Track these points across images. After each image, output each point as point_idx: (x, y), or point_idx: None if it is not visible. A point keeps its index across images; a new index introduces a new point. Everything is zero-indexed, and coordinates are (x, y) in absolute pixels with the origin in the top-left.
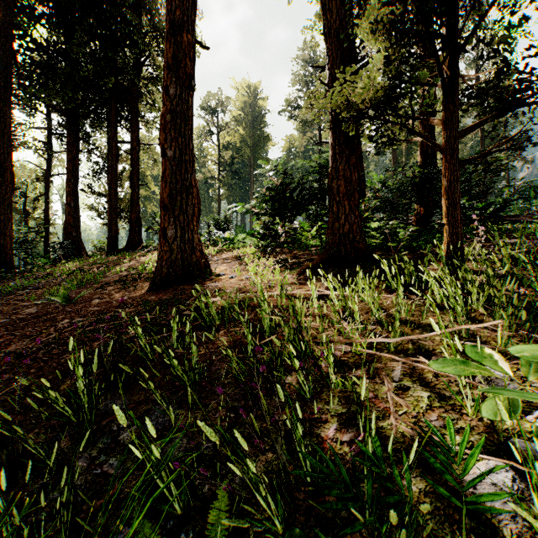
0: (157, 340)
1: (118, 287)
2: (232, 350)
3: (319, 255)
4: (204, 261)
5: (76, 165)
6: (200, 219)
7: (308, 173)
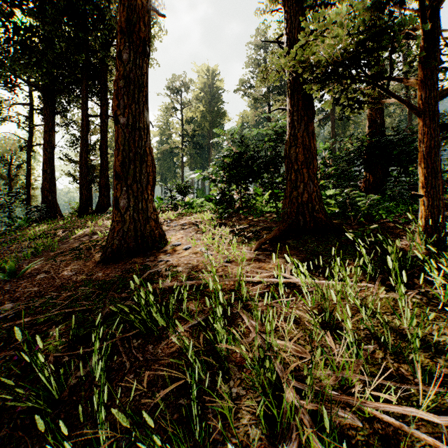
0: (79, 355)
1: (72, 257)
2: (166, 412)
3: (275, 222)
4: (159, 231)
5: (52, 136)
6: (166, 183)
7: (265, 141)
